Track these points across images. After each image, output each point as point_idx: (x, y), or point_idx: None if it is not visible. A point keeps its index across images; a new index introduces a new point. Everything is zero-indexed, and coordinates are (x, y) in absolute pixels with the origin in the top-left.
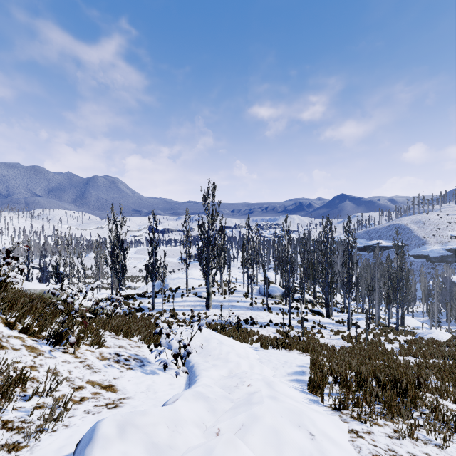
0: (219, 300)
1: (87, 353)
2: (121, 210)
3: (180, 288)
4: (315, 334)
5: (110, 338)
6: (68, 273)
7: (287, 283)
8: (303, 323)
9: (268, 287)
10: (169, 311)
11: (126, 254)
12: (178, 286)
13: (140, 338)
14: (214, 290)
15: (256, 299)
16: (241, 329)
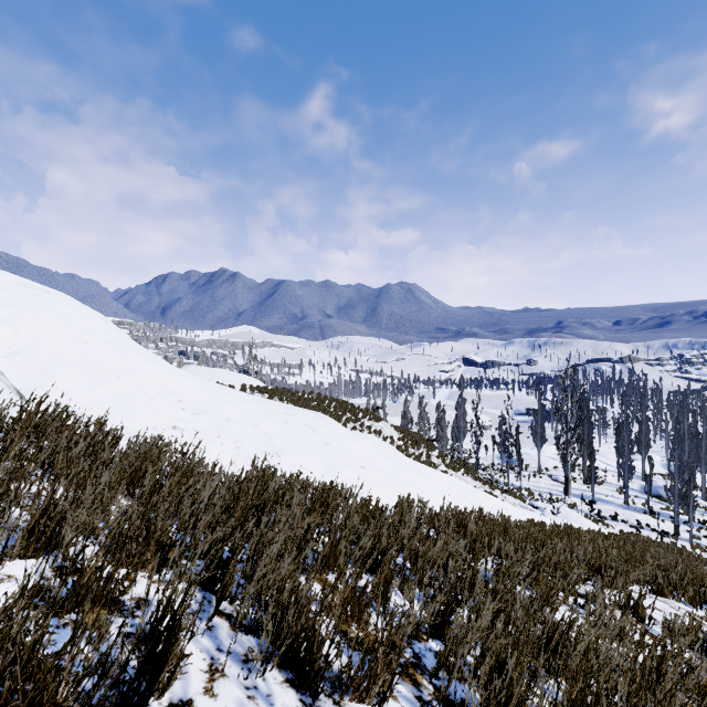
0: (581, 489)
1: (509, 500)
2: (477, 390)
3: (530, 467)
4: (706, 551)
5: (511, 497)
6: (421, 435)
7: (674, 487)
8: (676, 530)
9: (650, 487)
10: (525, 489)
11: (482, 430)
12: (527, 463)
13: (525, 502)
14: (575, 476)
15: (635, 498)
16: (603, 521)
